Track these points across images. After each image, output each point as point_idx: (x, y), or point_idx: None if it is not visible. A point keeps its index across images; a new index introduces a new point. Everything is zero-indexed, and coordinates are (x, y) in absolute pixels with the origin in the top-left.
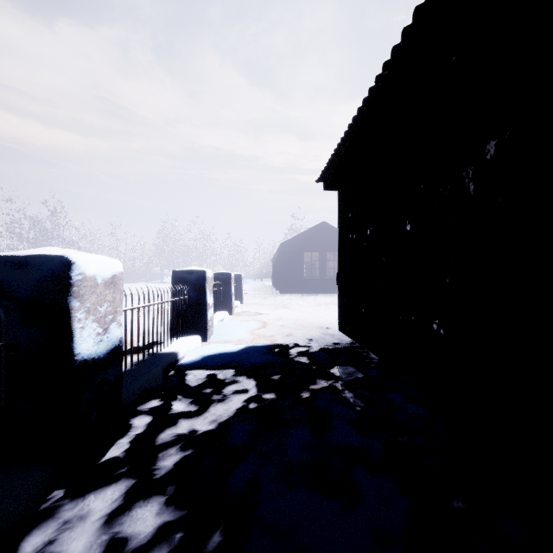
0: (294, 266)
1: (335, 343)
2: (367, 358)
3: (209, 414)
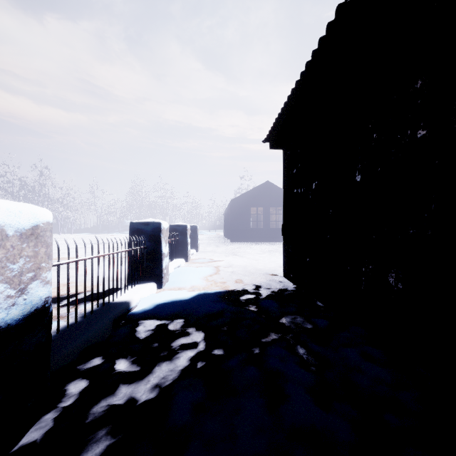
0: (242, 219)
1: (282, 290)
2: (314, 306)
3: (153, 376)
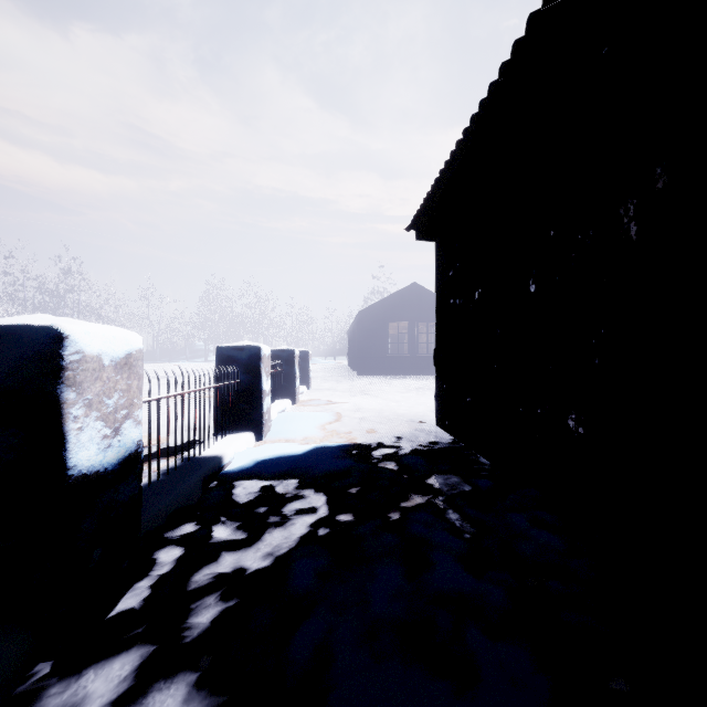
0: (376, 340)
1: (432, 442)
2: (476, 463)
3: (263, 544)
